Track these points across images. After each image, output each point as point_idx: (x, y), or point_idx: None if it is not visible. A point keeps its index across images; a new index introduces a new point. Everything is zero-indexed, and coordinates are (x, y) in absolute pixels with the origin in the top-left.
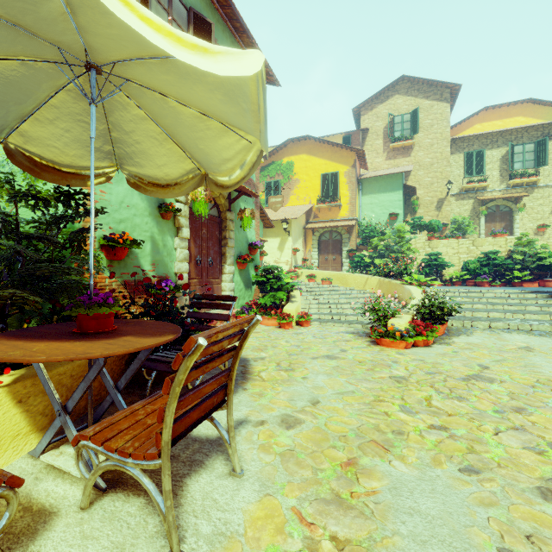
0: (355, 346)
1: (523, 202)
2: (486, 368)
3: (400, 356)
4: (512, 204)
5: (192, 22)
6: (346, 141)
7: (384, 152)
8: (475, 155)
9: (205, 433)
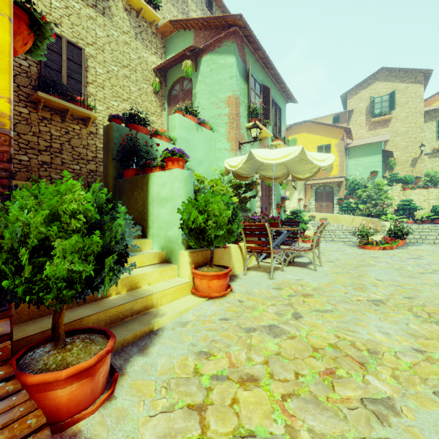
0: (350, 249)
1: None
2: (421, 256)
3: (375, 252)
4: None
5: (262, 91)
6: (335, 120)
7: (366, 125)
8: None
9: (303, 262)
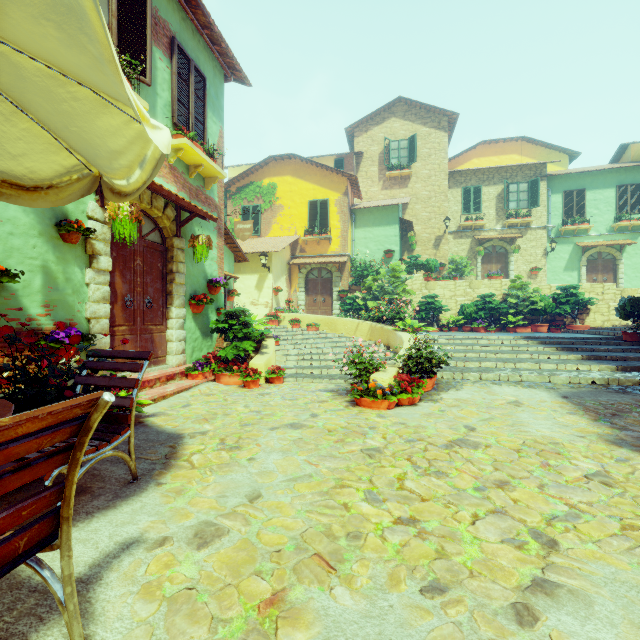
0: (330, 408)
1: (517, 243)
2: (472, 430)
3: (380, 420)
4: (508, 245)
5: None
6: (338, 165)
7: (380, 180)
8: (473, 191)
9: (59, 573)
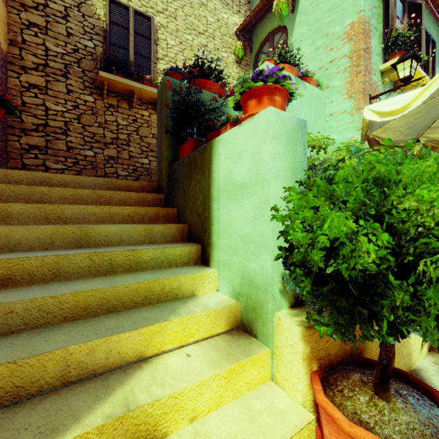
0: None
1: None
2: None
3: None
4: None
5: (406, 11)
6: None
7: None
8: None
9: None
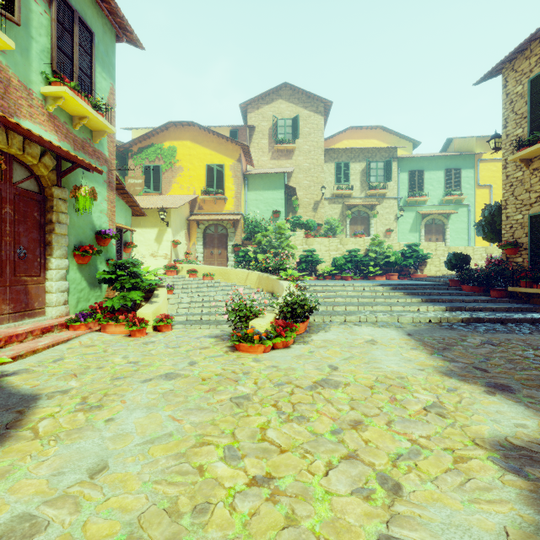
0: (210, 355)
1: (376, 209)
2: (335, 369)
3: (255, 364)
4: (369, 211)
5: None
6: (233, 135)
7: (269, 152)
8: (343, 166)
9: None
